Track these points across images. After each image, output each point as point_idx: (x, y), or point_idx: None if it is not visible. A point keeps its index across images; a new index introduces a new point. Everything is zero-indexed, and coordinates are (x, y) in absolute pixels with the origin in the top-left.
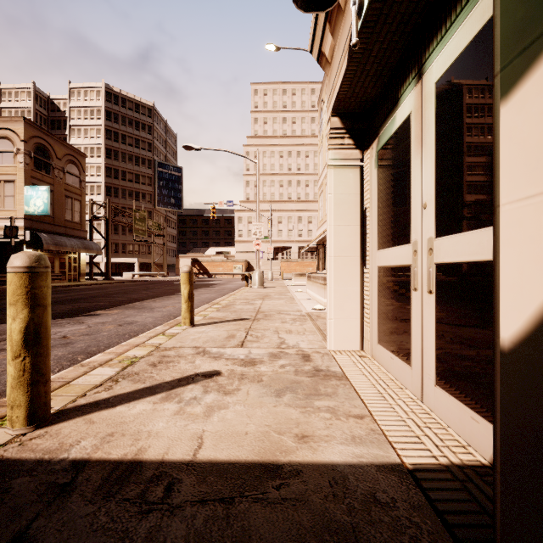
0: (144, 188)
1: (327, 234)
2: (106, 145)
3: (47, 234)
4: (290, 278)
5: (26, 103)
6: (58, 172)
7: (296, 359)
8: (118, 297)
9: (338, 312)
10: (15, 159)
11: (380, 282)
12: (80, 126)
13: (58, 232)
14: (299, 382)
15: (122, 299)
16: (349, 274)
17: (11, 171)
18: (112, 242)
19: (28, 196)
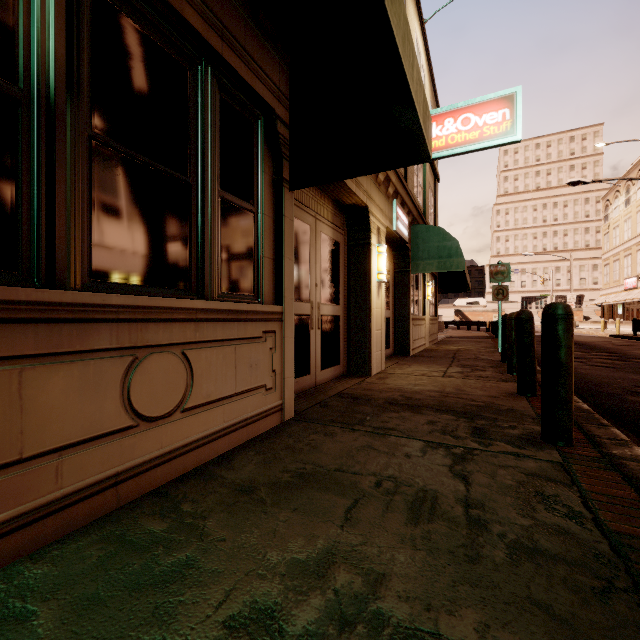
0: None
1: None
2: None
3: None
4: None
5: None
6: None
7: None
8: None
9: None
10: None
11: None
12: None
13: None
14: None
15: None
16: None
17: None
18: None
19: None
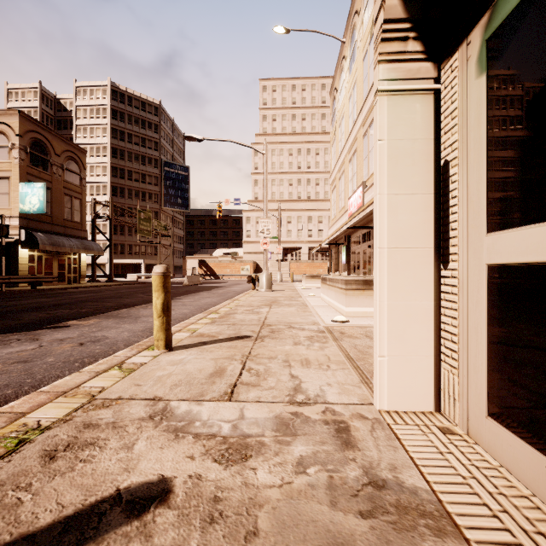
0: (151, 188)
1: (376, 210)
2: (112, 144)
3: (43, 234)
4: (300, 280)
5: (33, 102)
6: (56, 169)
7: (325, 438)
8: (108, 302)
9: (396, 345)
10: (10, 155)
11: (499, 295)
12: (86, 126)
13: (57, 231)
14: (344, 541)
15: (111, 304)
16: (415, 279)
17: (6, 168)
18: (118, 243)
19: (23, 193)
